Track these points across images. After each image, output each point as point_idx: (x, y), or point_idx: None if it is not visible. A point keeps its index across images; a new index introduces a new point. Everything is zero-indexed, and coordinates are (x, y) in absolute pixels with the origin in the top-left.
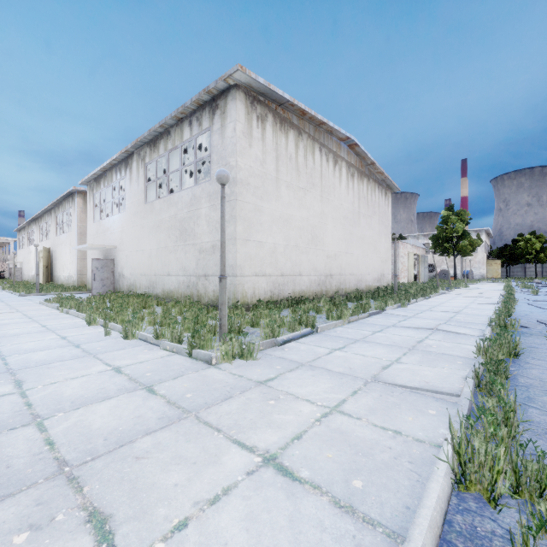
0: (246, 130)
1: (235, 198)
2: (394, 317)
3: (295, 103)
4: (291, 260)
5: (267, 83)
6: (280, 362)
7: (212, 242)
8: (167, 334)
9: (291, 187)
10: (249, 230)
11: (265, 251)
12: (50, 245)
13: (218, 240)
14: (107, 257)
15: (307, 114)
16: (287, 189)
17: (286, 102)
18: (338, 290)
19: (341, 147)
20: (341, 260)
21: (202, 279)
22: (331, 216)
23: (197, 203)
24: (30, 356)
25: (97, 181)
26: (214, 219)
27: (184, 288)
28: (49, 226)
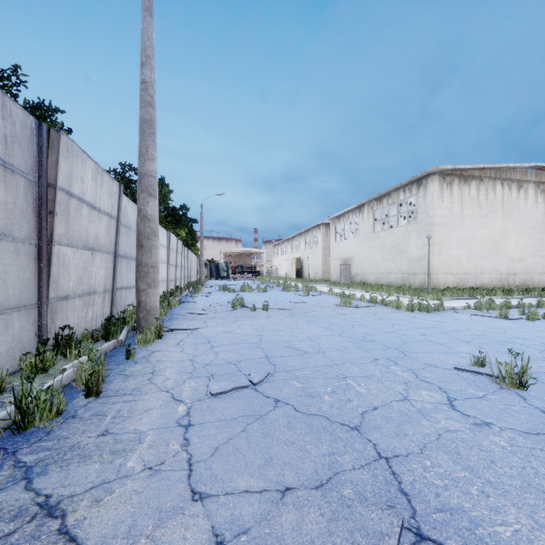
0: (439, 194)
1: (432, 233)
2: (544, 299)
3: (475, 167)
4: (473, 264)
5: (453, 166)
6: (452, 302)
7: (418, 256)
8: (407, 294)
9: (473, 217)
10: (441, 248)
11: (452, 260)
12: (301, 255)
13: (422, 255)
14: (345, 263)
15: (486, 168)
16: (469, 219)
17: (468, 168)
18: (523, 285)
19: (527, 173)
20: (527, 262)
21: (412, 275)
22: (514, 229)
23: (409, 235)
24: (366, 297)
25: (337, 218)
26: (419, 243)
27: (400, 280)
28: (299, 243)
